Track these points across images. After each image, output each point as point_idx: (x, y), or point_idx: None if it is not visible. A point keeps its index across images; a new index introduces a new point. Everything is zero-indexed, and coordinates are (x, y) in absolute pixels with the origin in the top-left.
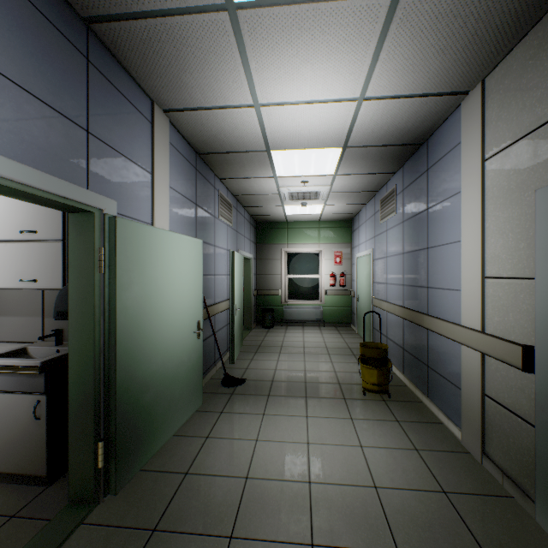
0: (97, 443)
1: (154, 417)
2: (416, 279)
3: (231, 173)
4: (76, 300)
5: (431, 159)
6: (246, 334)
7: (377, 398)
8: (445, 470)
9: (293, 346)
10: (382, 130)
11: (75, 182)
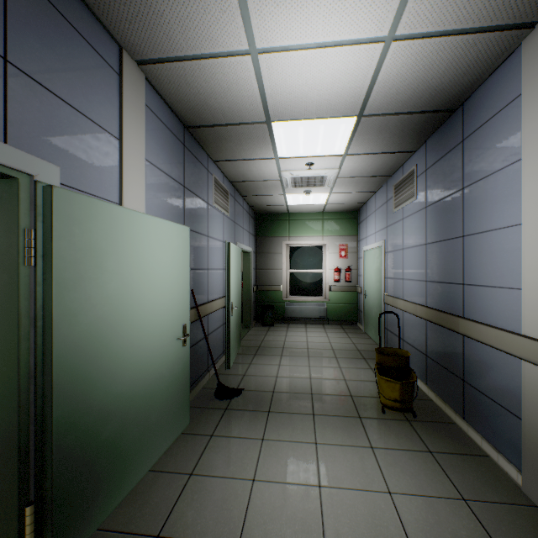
0: (23, 509)
1: (119, 455)
2: (445, 274)
3: (226, 153)
4: None
5: (470, 126)
6: (244, 333)
7: (399, 417)
8: (512, 537)
9: (295, 347)
10: (409, 90)
11: None
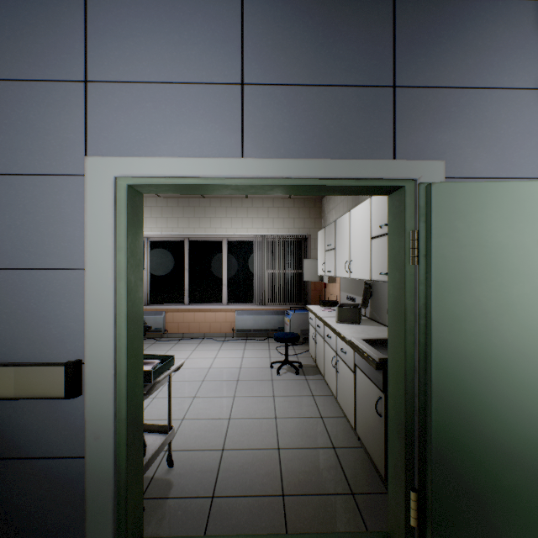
0: (408, 489)
1: (526, 524)
2: None
3: None
4: (391, 298)
5: None
6: None
7: None
8: None
9: None
10: None
11: (375, 157)
